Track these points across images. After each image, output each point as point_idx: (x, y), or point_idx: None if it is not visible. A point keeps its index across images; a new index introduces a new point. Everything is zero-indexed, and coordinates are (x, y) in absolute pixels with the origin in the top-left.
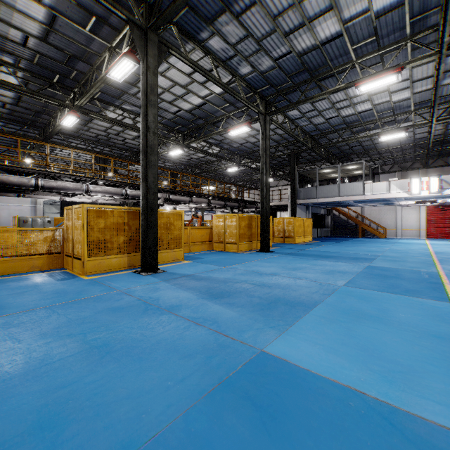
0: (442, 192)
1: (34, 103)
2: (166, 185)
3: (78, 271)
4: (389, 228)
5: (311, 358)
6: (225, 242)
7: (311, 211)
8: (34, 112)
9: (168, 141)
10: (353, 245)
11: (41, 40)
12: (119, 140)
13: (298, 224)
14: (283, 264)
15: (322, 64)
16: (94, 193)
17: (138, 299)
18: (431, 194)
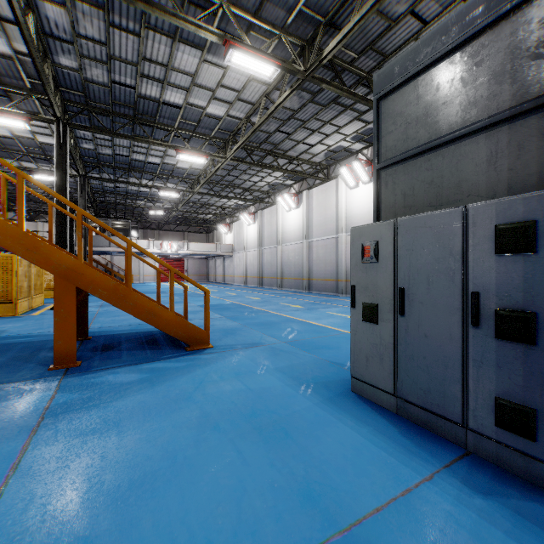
0: (178, 252)
1: None
2: None
3: (1, 315)
4: (135, 275)
5: None
6: None
7: None
8: None
9: None
10: None
11: None
12: None
13: None
14: None
15: (140, 167)
16: None
17: None
18: (173, 252)
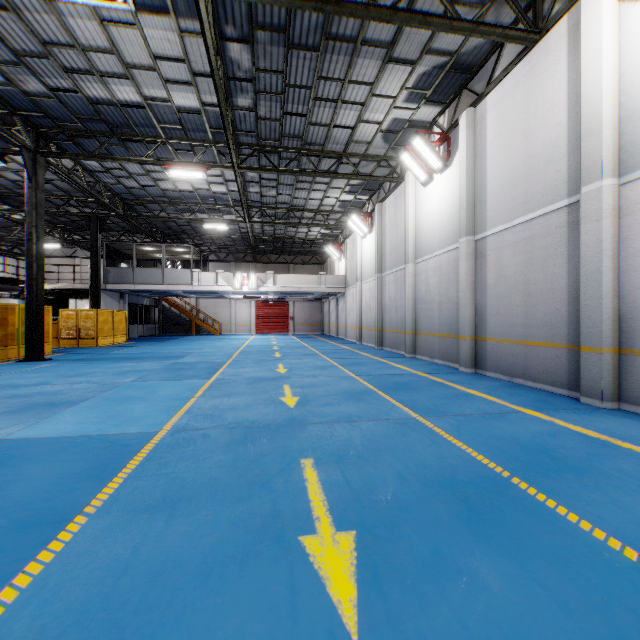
0: (259, 289)
1: None
2: None
3: None
4: (225, 324)
5: (57, 431)
6: None
7: (129, 300)
8: None
9: None
10: (178, 343)
11: None
12: None
13: (103, 319)
14: (62, 372)
15: (125, 124)
16: None
17: None
18: (251, 290)
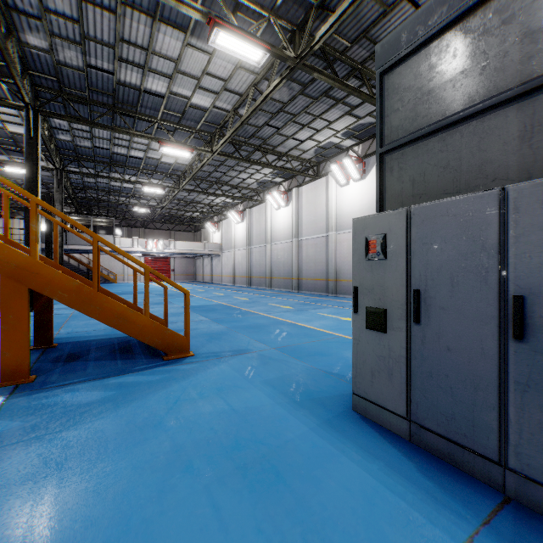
0: (164, 250)
1: None
2: None
3: None
4: (119, 274)
5: (191, 305)
6: None
7: None
8: None
9: None
10: (111, 288)
11: None
12: None
13: None
14: None
15: (122, 161)
16: None
17: None
18: (158, 251)
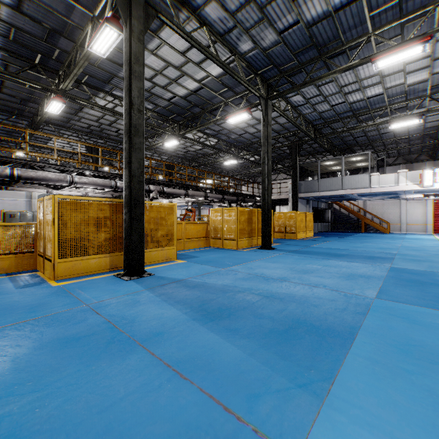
0: None
1: (18, 89)
2: (163, 180)
3: (48, 275)
4: (393, 223)
5: None
6: (223, 238)
7: (312, 205)
8: (20, 99)
9: (162, 131)
10: (359, 240)
11: (15, 10)
12: (112, 131)
13: (300, 219)
14: (290, 264)
15: (333, 38)
16: (80, 185)
17: (106, 321)
18: None
